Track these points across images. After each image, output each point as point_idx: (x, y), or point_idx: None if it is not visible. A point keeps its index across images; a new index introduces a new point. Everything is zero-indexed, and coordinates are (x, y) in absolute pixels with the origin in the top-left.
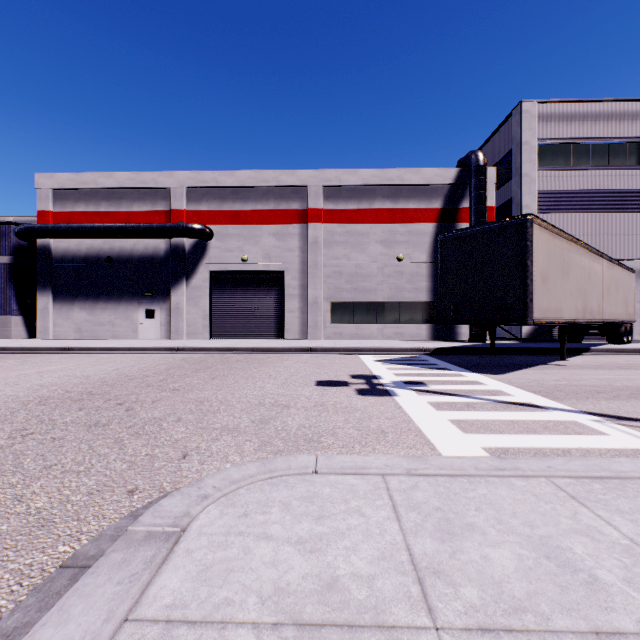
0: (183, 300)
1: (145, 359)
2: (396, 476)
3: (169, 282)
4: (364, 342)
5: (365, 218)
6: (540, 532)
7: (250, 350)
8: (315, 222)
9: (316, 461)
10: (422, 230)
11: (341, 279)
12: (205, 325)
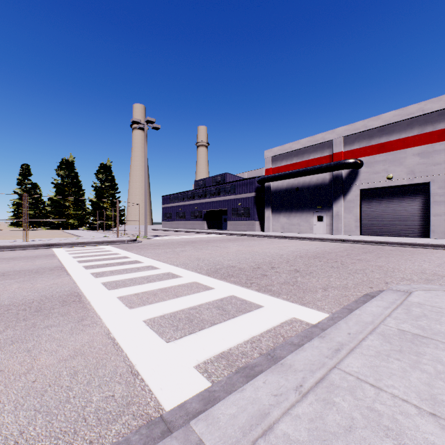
0: (341, 210)
1: (326, 244)
2: None
3: (331, 199)
4: None
5: None
6: None
7: (398, 244)
8: None
9: None
10: None
11: None
12: (356, 226)
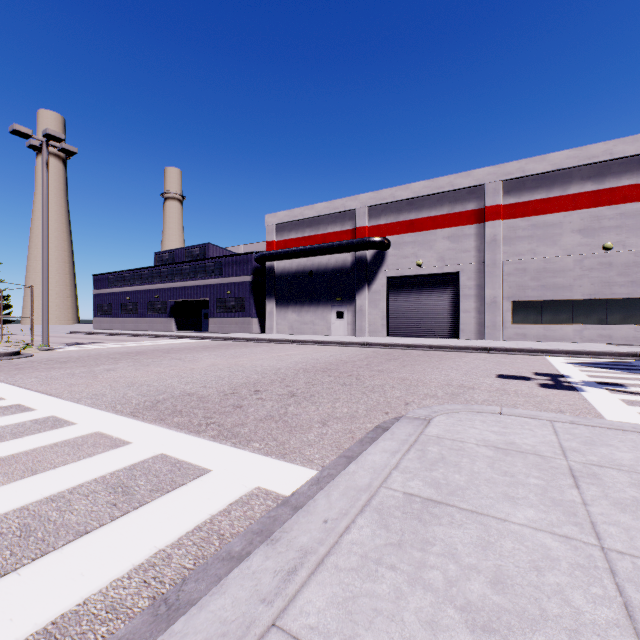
0: (365, 303)
1: (345, 350)
2: (561, 423)
3: (354, 288)
4: (554, 344)
5: (556, 207)
6: None
7: (427, 347)
8: (493, 220)
9: (500, 410)
10: None
11: (525, 276)
12: (383, 324)
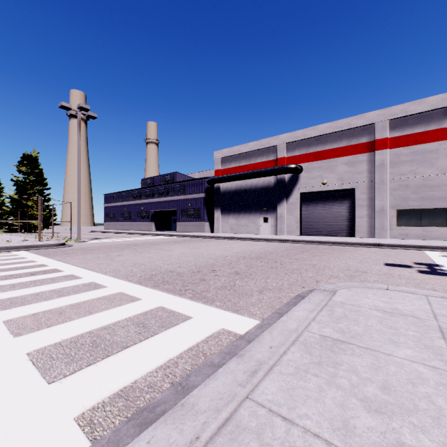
0: (284, 211)
1: (270, 244)
2: (434, 297)
3: (276, 201)
4: (431, 242)
5: (433, 137)
6: None
7: (330, 243)
8: (381, 149)
9: (387, 287)
10: None
11: (407, 191)
12: (297, 227)
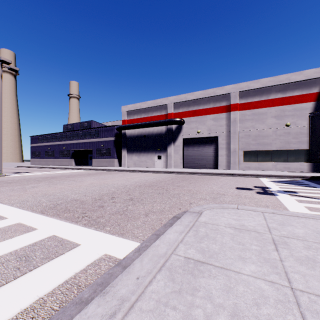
0: (172, 151)
1: (161, 175)
2: (267, 213)
3: (166, 144)
4: (263, 172)
5: (264, 105)
6: (319, 230)
7: (202, 173)
8: (234, 110)
9: (237, 206)
10: (304, 107)
11: (249, 138)
12: (181, 162)
